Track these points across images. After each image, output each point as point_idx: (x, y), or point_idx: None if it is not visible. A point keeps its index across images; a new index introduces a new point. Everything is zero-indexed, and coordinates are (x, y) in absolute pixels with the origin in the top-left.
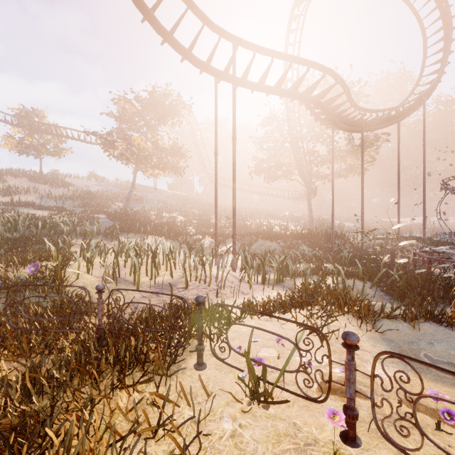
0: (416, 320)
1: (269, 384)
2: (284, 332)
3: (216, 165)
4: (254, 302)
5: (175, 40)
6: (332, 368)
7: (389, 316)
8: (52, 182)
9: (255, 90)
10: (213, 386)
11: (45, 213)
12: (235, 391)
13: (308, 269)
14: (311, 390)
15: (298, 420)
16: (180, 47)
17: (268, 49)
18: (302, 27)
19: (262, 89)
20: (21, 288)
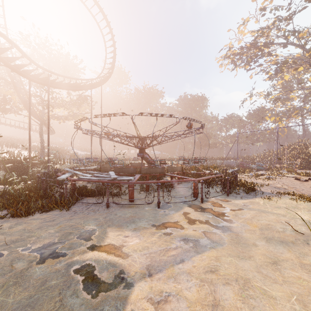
0: None
1: None
2: None
3: None
4: None
5: None
6: None
7: None
8: None
9: None
10: None
11: None
12: None
13: None
14: None
15: None
16: None
17: None
18: None
19: None
20: None
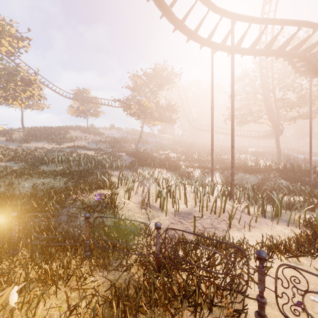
0: None
1: None
2: None
3: (212, 117)
4: (266, 236)
5: (185, 26)
6: None
7: None
8: (93, 132)
9: (247, 54)
10: None
11: (91, 153)
12: None
13: (316, 209)
14: None
15: None
16: (189, 31)
17: (262, 18)
18: None
19: (253, 52)
20: (102, 219)
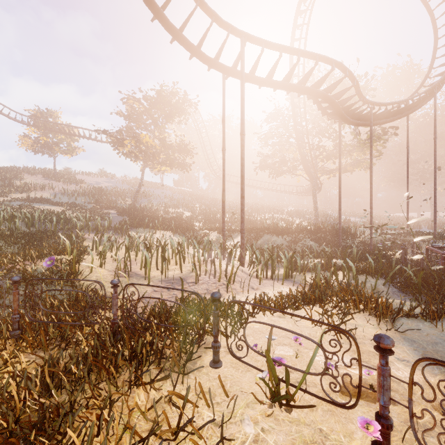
0: (437, 319)
1: (290, 386)
2: (299, 329)
3: (224, 160)
4: (265, 297)
5: (184, 37)
6: (353, 369)
7: (407, 315)
8: (65, 179)
9: (263, 85)
10: (231, 385)
11: (58, 209)
12: (254, 391)
13: (319, 264)
14: (334, 393)
15: (323, 426)
16: (189, 45)
17: (276, 44)
18: (308, 22)
19: (270, 84)
20: (39, 282)
